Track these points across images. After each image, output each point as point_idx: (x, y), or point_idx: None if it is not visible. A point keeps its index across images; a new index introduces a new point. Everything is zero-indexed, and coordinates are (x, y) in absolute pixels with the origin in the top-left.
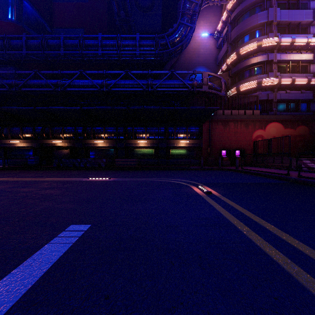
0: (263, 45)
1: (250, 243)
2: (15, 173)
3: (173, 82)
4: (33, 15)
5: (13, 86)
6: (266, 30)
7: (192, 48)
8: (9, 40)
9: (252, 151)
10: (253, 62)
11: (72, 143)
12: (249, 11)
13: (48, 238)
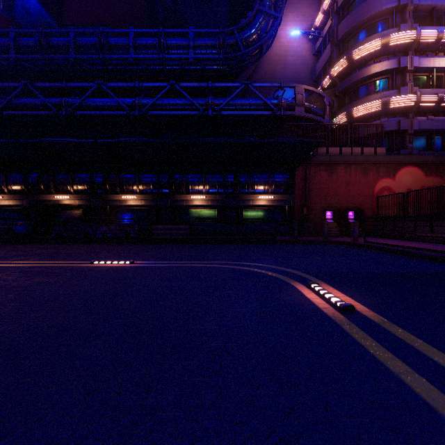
0: (391, 42)
1: None
2: None
3: (247, 101)
4: (31, 3)
5: None
6: (395, 20)
7: (275, 56)
8: None
9: (374, 212)
10: (375, 71)
11: (86, 200)
12: None
13: None
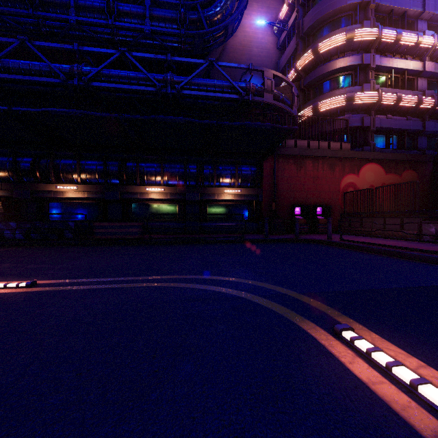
0: (355, 38)
1: None
2: None
3: (212, 81)
4: None
5: None
6: (358, 17)
7: (240, 45)
8: None
9: (340, 208)
10: (340, 66)
11: (6, 191)
12: None
13: None
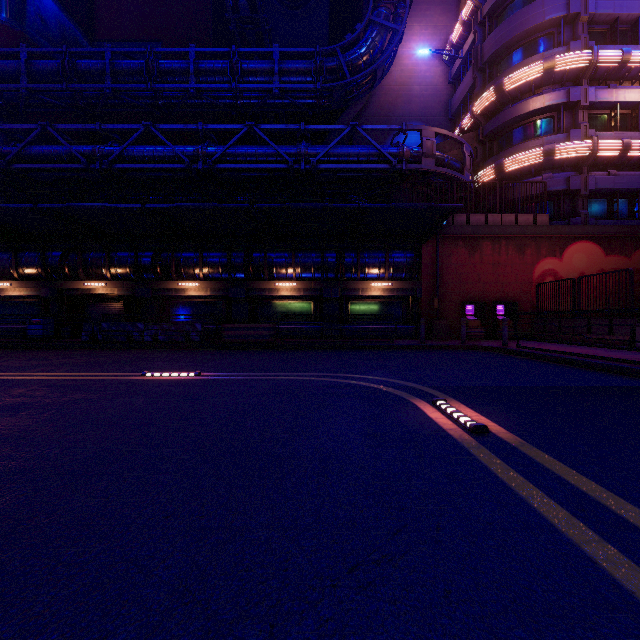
0: (556, 67)
1: None
2: None
3: (355, 150)
4: (49, 9)
5: None
6: (562, 36)
7: (395, 84)
8: None
9: (533, 306)
10: (534, 108)
11: (128, 289)
12: None
13: None
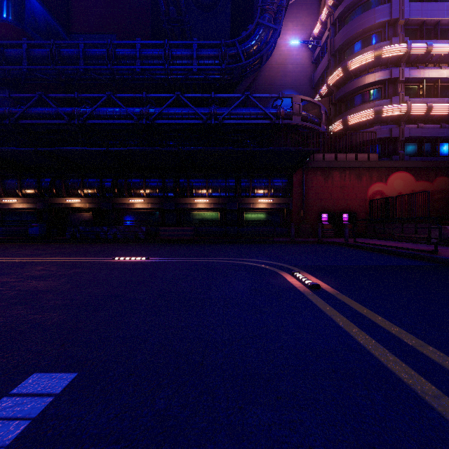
0: (383, 55)
1: None
2: (2, 249)
3: (247, 110)
4: (40, 13)
5: (6, 116)
6: (387, 34)
7: (275, 64)
8: (2, 49)
9: (367, 215)
10: (368, 82)
11: (95, 204)
12: (361, 5)
13: None
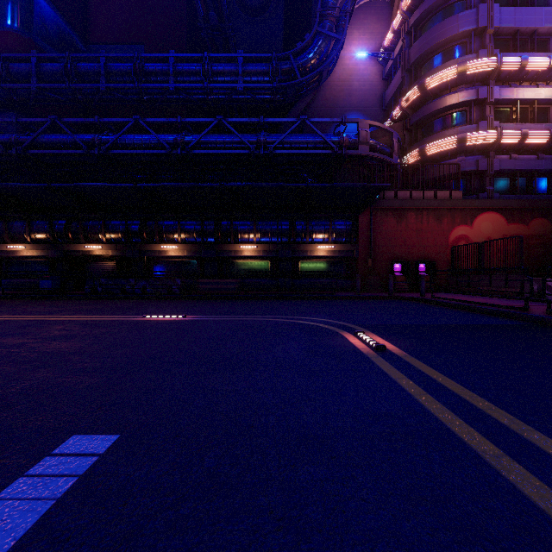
0: (468, 71)
1: (518, 499)
2: (10, 305)
3: (304, 138)
4: (52, 19)
5: (12, 146)
6: (473, 45)
7: (338, 80)
8: (6, 63)
9: (449, 264)
10: (451, 103)
11: (120, 251)
12: (442, 10)
13: (1, 481)
